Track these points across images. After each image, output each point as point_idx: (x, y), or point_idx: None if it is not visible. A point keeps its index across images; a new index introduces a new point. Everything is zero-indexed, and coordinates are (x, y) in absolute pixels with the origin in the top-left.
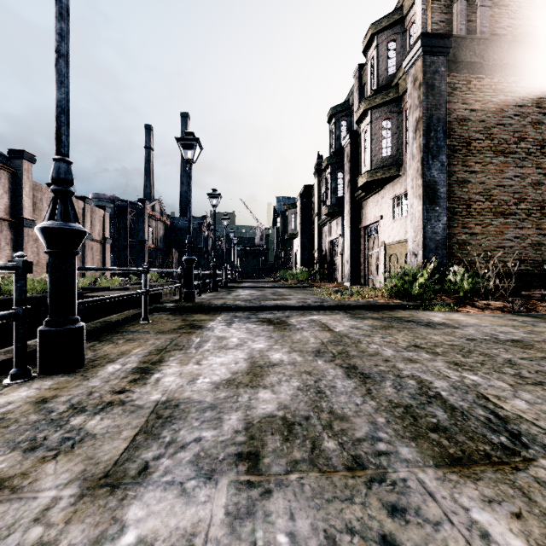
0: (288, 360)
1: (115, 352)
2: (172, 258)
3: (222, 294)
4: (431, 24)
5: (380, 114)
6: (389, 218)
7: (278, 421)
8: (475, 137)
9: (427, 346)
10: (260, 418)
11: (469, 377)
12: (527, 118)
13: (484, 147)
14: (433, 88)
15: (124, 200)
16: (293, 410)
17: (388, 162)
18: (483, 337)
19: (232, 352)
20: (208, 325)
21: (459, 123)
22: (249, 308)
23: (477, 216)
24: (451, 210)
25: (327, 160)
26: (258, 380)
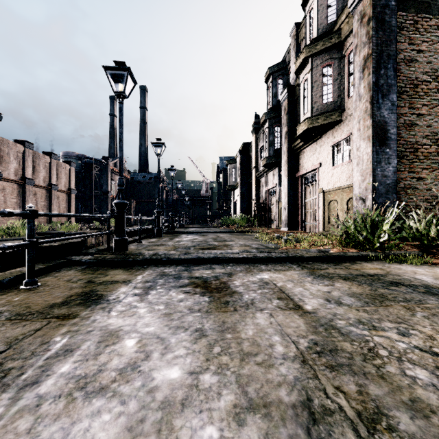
0: None
1: None
2: (130, 206)
3: (164, 240)
4: None
5: (320, 61)
6: (328, 165)
7: None
8: (422, 79)
9: None
10: None
11: None
12: None
13: (431, 89)
14: (383, 22)
15: (90, 158)
16: None
17: (329, 108)
18: None
19: (89, 420)
20: (113, 294)
21: (406, 64)
22: (183, 260)
23: (424, 160)
24: (398, 153)
25: (265, 116)
26: None
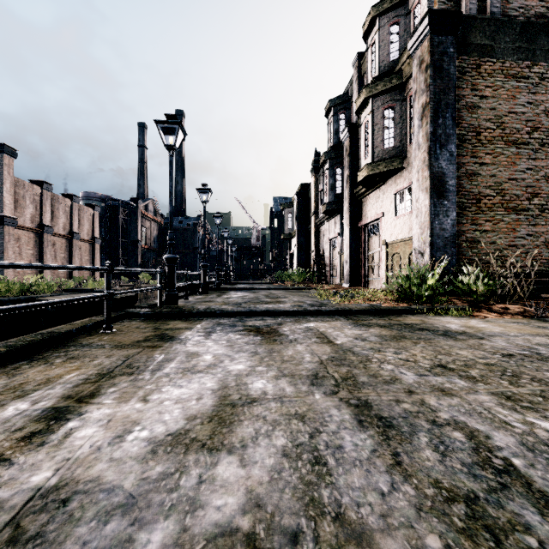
0: (274, 392)
1: (38, 379)
2: None
3: (211, 297)
4: (438, 3)
5: (381, 103)
6: (391, 215)
7: (239, 547)
8: (485, 126)
9: (457, 367)
10: (206, 539)
11: (539, 424)
12: (541, 106)
13: (495, 136)
14: (441, 70)
15: (115, 199)
16: (271, 513)
17: (391, 154)
18: (520, 352)
19: (199, 378)
20: (182, 335)
21: (468, 110)
22: (236, 313)
23: (487, 211)
24: (460, 205)
25: (324, 155)
26: (224, 432)
